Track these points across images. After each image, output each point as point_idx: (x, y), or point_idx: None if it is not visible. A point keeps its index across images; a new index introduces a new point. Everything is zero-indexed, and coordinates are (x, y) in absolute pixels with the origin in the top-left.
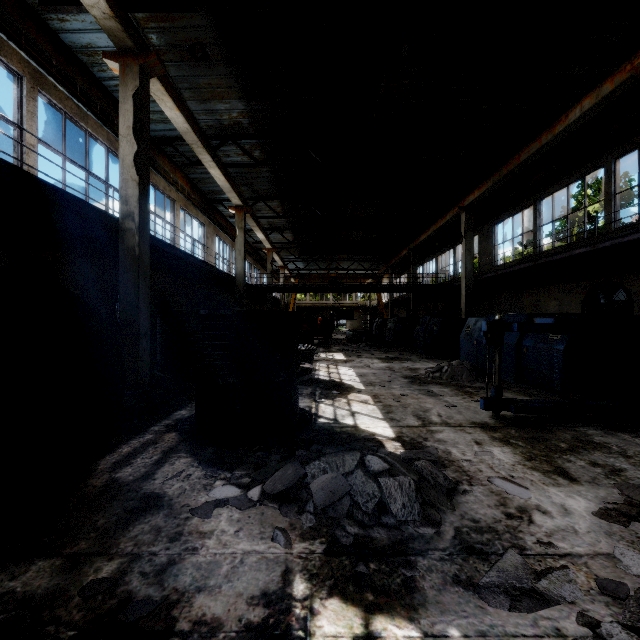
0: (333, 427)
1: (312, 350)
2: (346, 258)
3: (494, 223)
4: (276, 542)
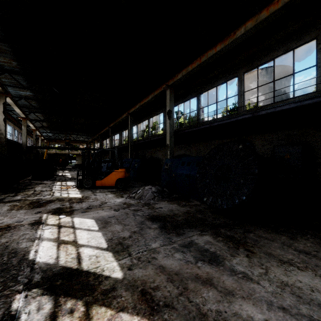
0: None
1: (57, 167)
2: (73, 134)
3: (122, 131)
4: (53, 182)
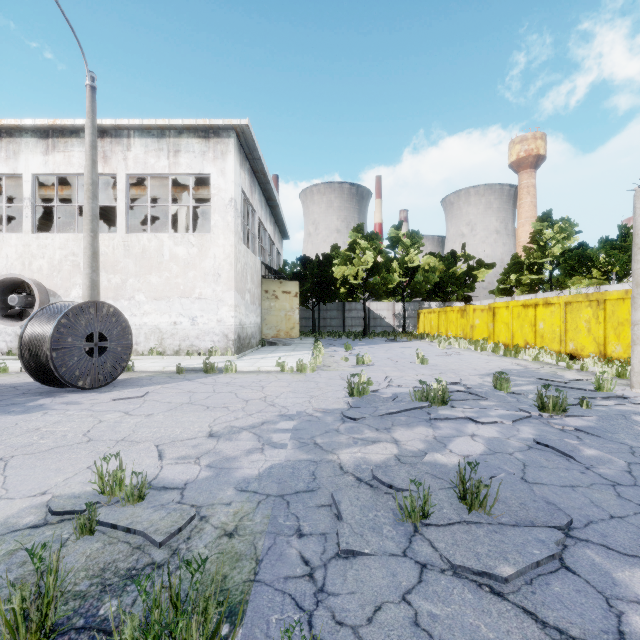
0: None
1: None
2: None
3: None
4: None
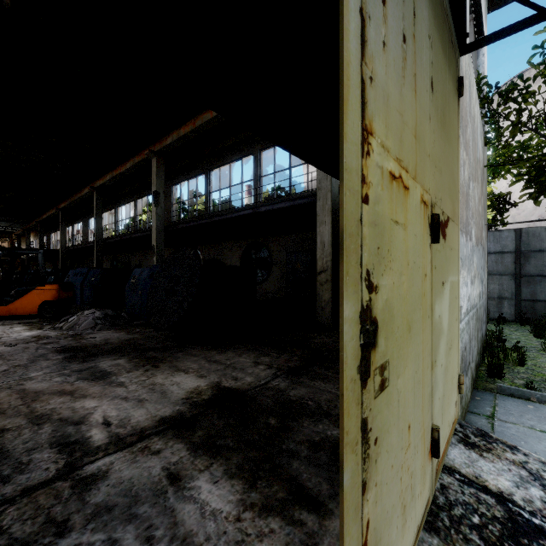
0: None
1: None
2: None
3: (88, 218)
4: None
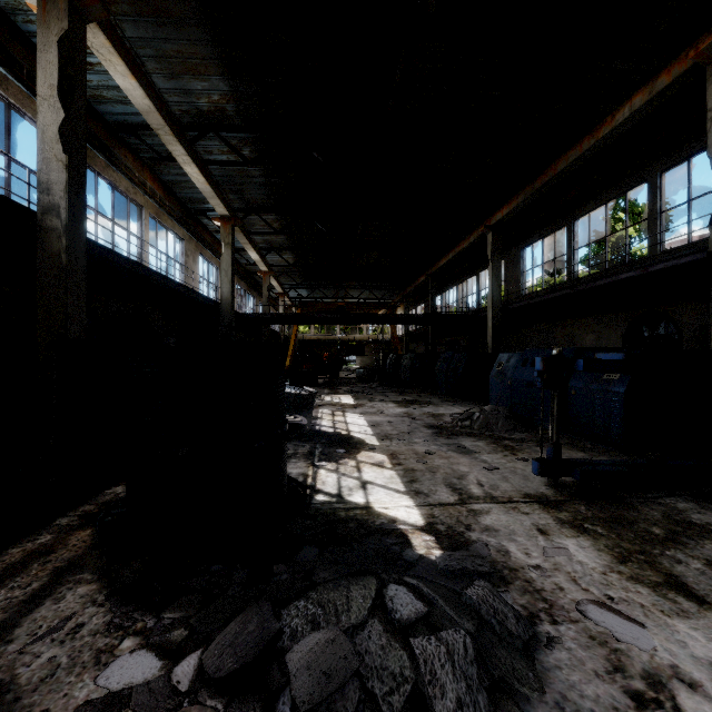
0: (336, 509)
1: (311, 394)
2: (356, 285)
3: (522, 246)
4: None
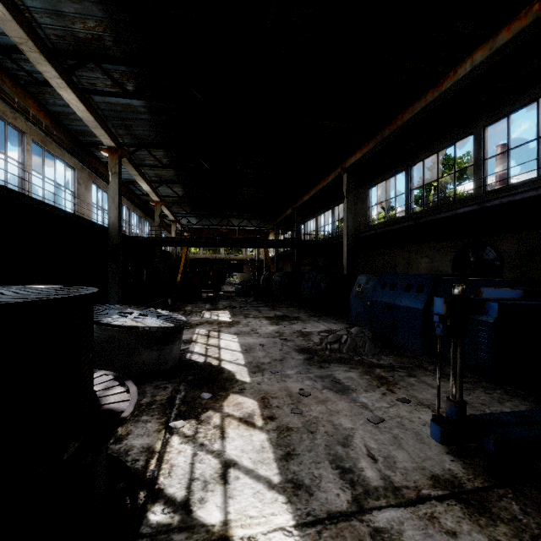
0: None
1: (178, 326)
2: (236, 215)
3: (369, 187)
4: None
